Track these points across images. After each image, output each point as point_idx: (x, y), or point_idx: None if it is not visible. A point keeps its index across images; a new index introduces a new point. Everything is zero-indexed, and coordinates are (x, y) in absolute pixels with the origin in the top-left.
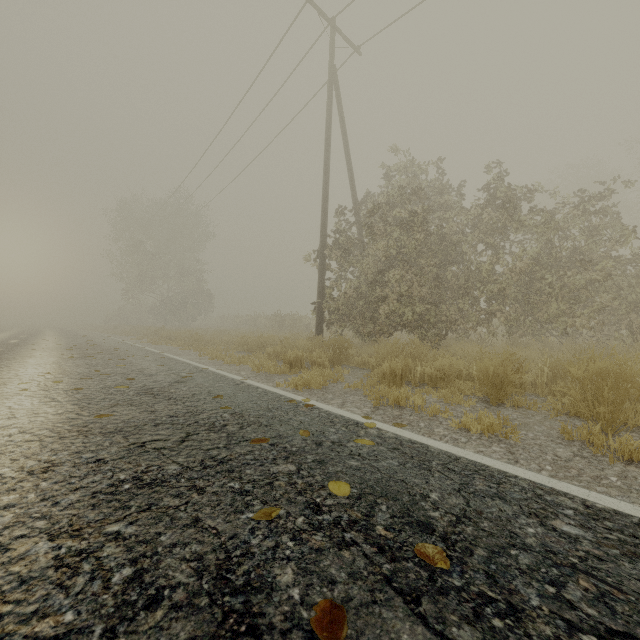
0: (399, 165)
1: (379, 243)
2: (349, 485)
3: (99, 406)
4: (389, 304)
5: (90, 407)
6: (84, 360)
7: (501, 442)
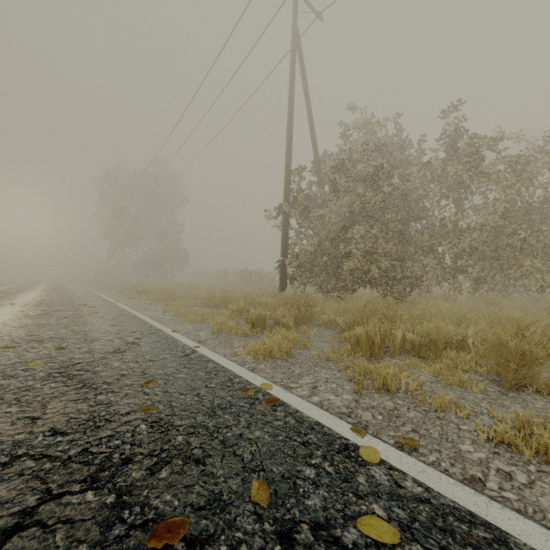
0: (361, 125)
1: (343, 199)
2: None
3: None
4: (354, 260)
5: None
6: (37, 319)
7: None
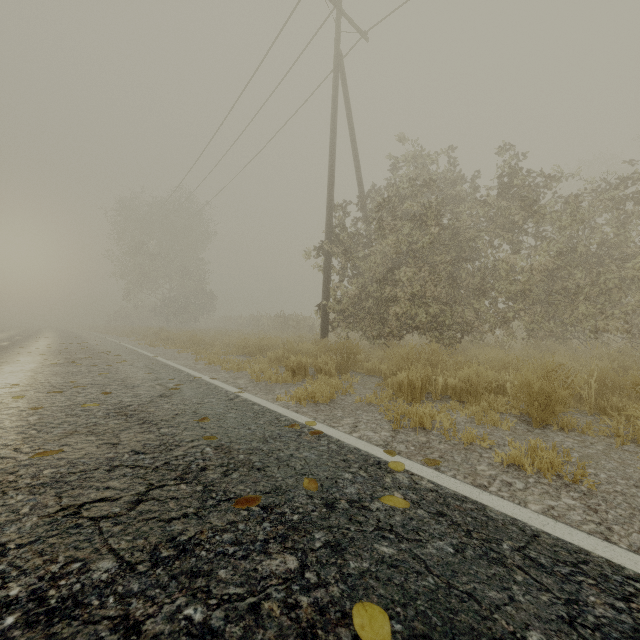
0: (409, 156)
1: (389, 239)
2: (387, 615)
3: (50, 435)
4: (400, 305)
5: (37, 437)
6: (66, 367)
7: (569, 488)
